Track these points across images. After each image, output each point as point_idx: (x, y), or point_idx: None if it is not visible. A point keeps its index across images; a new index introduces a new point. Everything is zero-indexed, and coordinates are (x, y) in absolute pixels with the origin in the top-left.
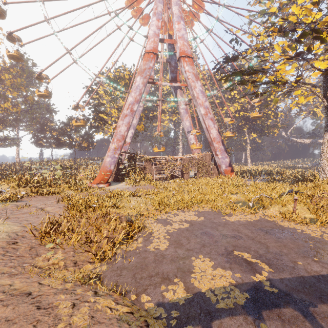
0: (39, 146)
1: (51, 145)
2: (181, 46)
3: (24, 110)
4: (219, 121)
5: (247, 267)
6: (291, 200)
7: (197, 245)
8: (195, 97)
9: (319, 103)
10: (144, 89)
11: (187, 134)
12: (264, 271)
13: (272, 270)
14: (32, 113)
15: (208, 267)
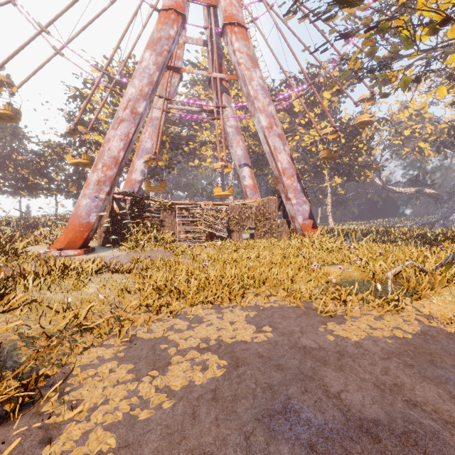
0: None
1: (17, 191)
2: (226, 6)
3: None
4: None
5: None
6: None
7: None
8: (251, 97)
9: (428, 135)
10: (160, 77)
11: (238, 170)
12: None
13: None
14: None
15: None
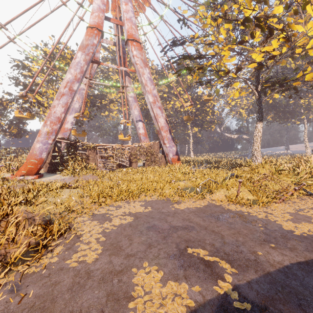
0: None
1: None
2: (128, 28)
3: None
4: (166, 115)
5: (206, 272)
6: (233, 183)
7: (141, 247)
8: (143, 84)
9: (244, 105)
10: (87, 68)
11: (135, 123)
12: (227, 273)
13: (235, 270)
14: None
15: (155, 283)
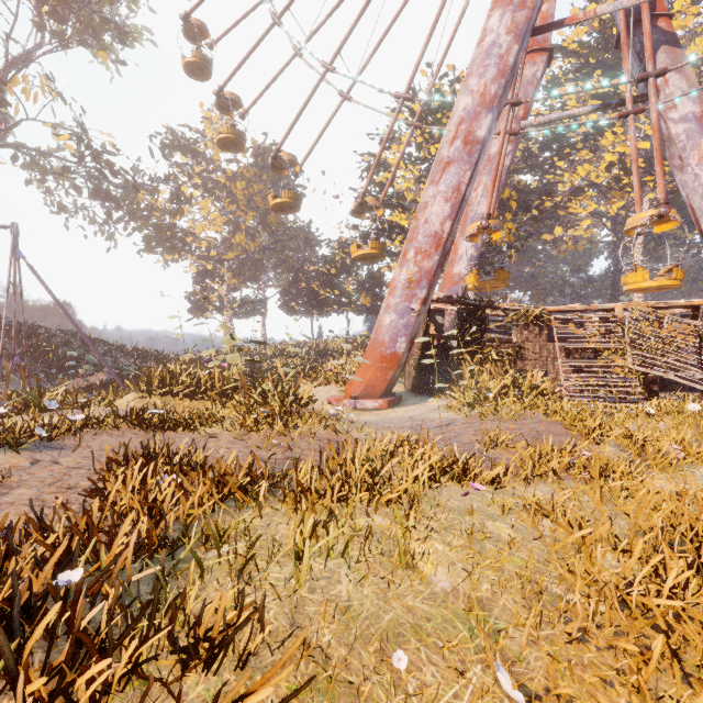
0: (291, 312)
1: (309, 310)
2: None
3: (269, 247)
4: None
5: None
6: None
7: None
8: None
9: None
10: (518, 56)
11: None
12: None
13: None
14: (280, 250)
15: None
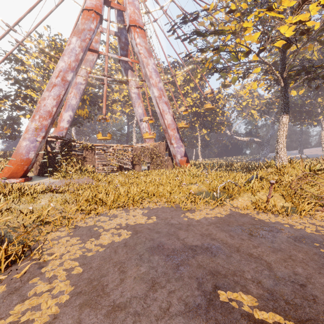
0: None
1: None
2: (131, 13)
3: None
4: None
5: None
6: (258, 186)
7: (139, 287)
8: (148, 76)
9: (256, 106)
10: (83, 56)
11: (139, 122)
12: None
13: None
14: None
15: None
